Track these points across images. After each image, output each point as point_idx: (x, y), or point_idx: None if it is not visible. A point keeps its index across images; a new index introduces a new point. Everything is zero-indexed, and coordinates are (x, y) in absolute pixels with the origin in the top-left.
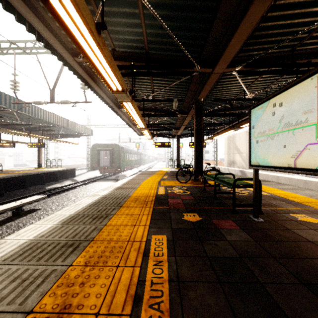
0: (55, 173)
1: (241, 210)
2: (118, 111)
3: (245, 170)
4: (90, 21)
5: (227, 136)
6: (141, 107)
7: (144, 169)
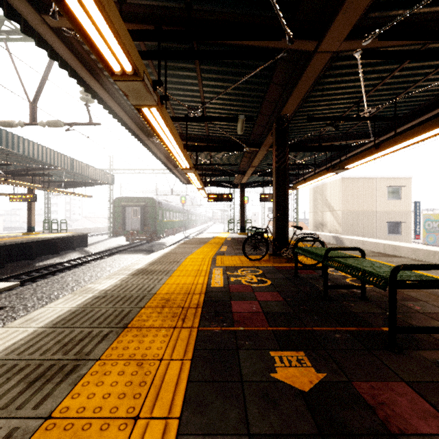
0: (54, 241)
1: (402, 336)
2: (146, 141)
3: (341, 235)
4: None
5: (313, 187)
6: (184, 134)
7: (193, 234)
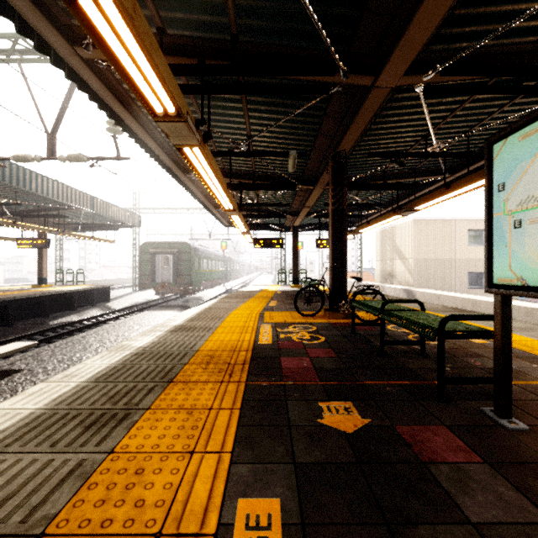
0: (70, 295)
1: (454, 389)
2: (182, 177)
3: (413, 288)
4: None
5: (381, 230)
6: (227, 170)
7: (236, 287)
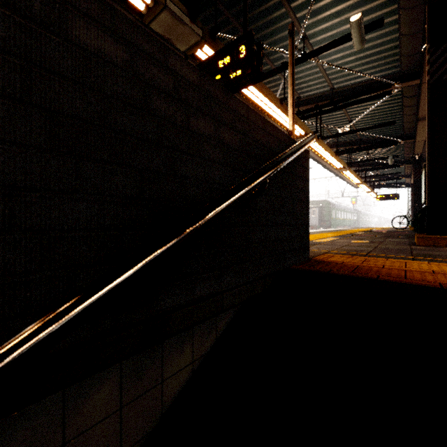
0: None
1: None
2: (333, 170)
3: None
4: (334, 156)
5: None
6: (357, 163)
7: None
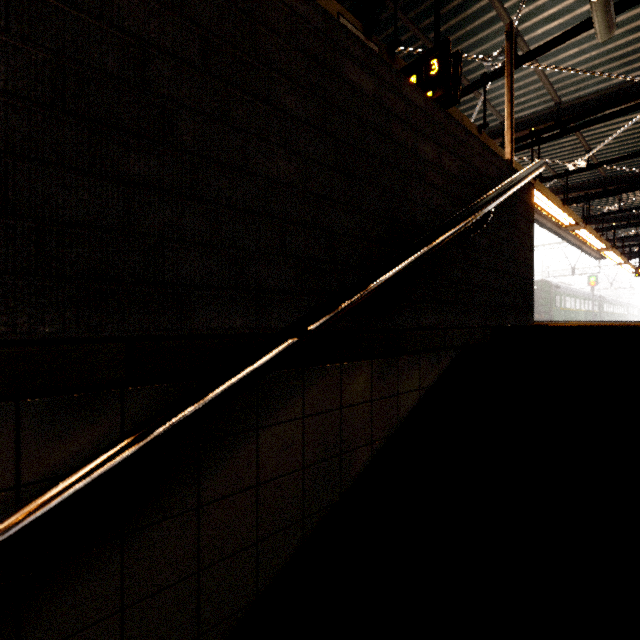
0: None
1: None
2: (557, 230)
3: None
4: (560, 206)
5: None
6: (599, 218)
7: None
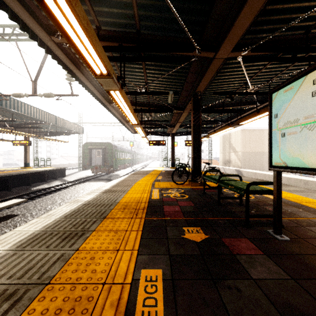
0: (43, 173)
1: (255, 221)
2: (108, 106)
3: (241, 169)
4: None
5: (222, 135)
6: (133, 101)
7: (138, 168)
